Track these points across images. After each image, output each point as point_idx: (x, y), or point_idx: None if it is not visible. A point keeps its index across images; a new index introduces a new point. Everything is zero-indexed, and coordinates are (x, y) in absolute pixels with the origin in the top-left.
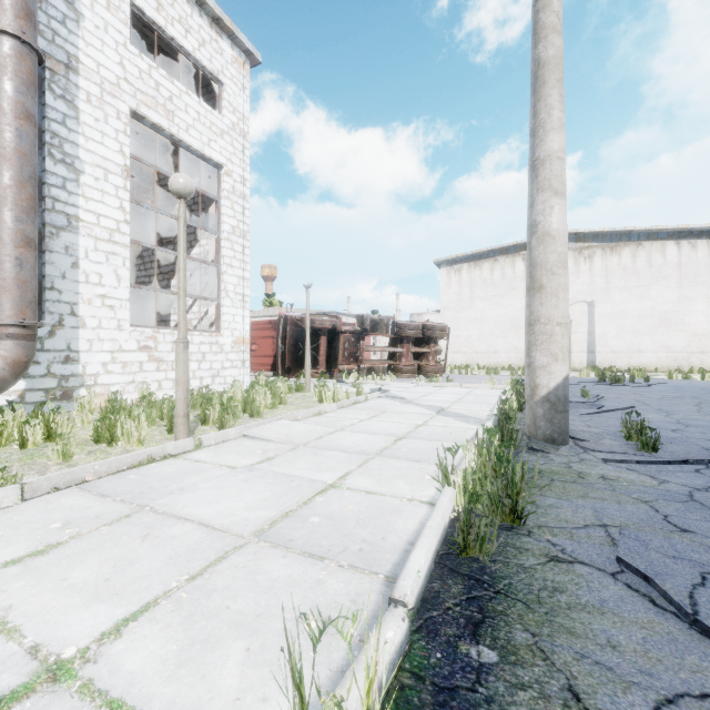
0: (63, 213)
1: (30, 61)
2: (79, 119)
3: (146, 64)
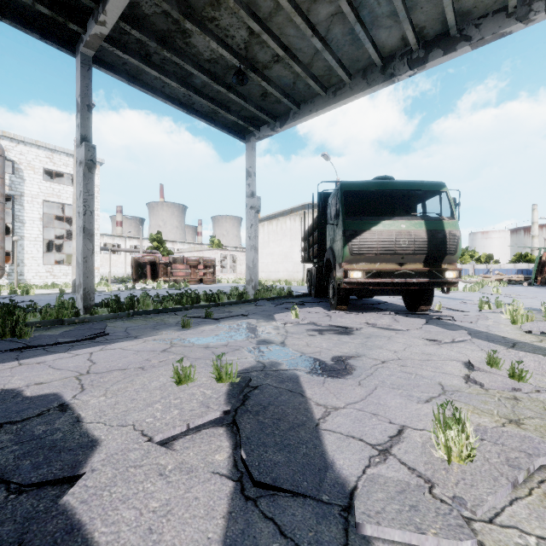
0: (20, 235)
1: (2, 206)
2: (25, 209)
3: (49, 184)
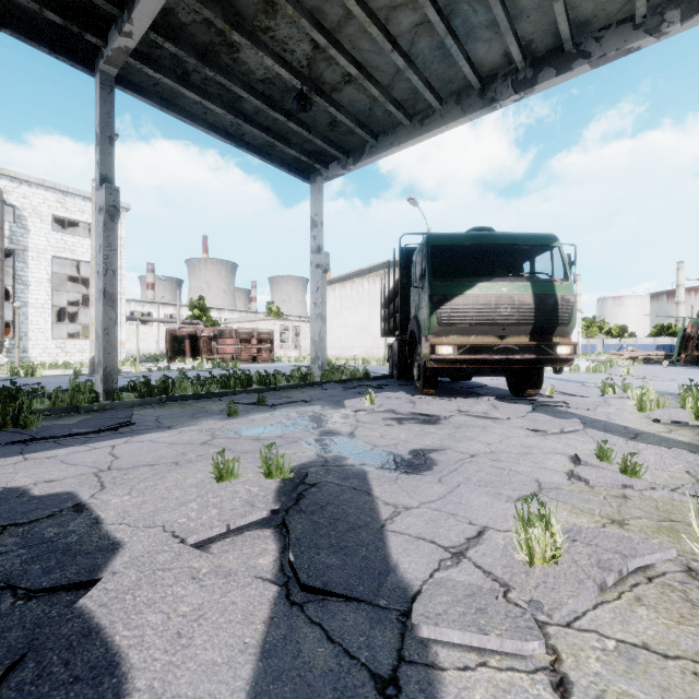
0: (23, 301)
1: (1, 263)
2: (29, 267)
3: (60, 236)
